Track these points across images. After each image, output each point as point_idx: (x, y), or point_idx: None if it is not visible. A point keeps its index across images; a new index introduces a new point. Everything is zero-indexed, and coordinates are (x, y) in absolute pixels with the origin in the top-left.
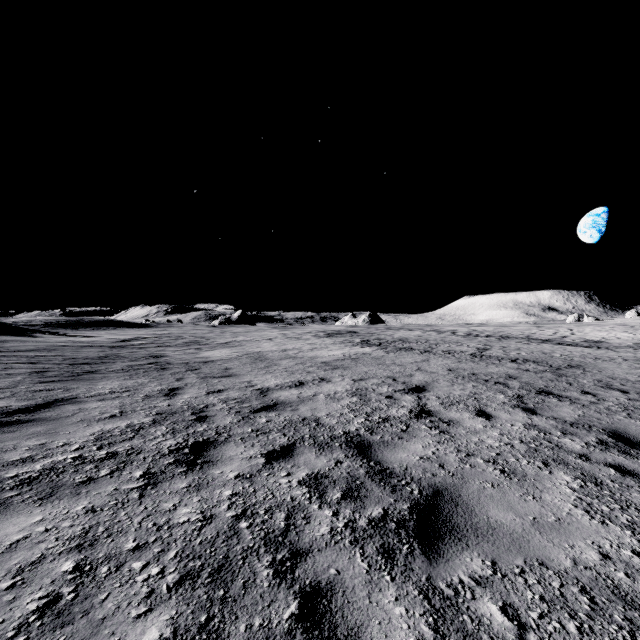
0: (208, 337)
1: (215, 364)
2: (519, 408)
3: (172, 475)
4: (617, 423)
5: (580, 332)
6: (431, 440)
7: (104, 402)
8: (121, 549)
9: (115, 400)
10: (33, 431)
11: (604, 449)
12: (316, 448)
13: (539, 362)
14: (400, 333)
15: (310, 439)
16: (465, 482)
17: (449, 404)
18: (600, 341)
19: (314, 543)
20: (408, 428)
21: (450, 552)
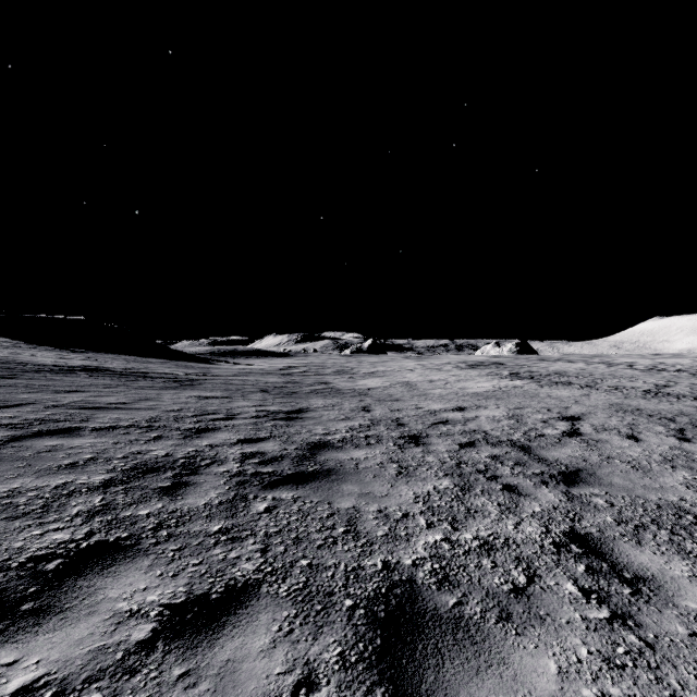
0: (350, 367)
1: (377, 391)
2: (674, 437)
3: (410, 446)
4: None
5: None
6: (579, 448)
7: (329, 411)
8: (412, 465)
9: (334, 411)
10: (312, 422)
11: None
12: (490, 445)
13: None
14: (557, 365)
15: (484, 440)
16: (600, 468)
17: (602, 430)
18: None
19: (503, 475)
20: (560, 441)
21: (581, 487)
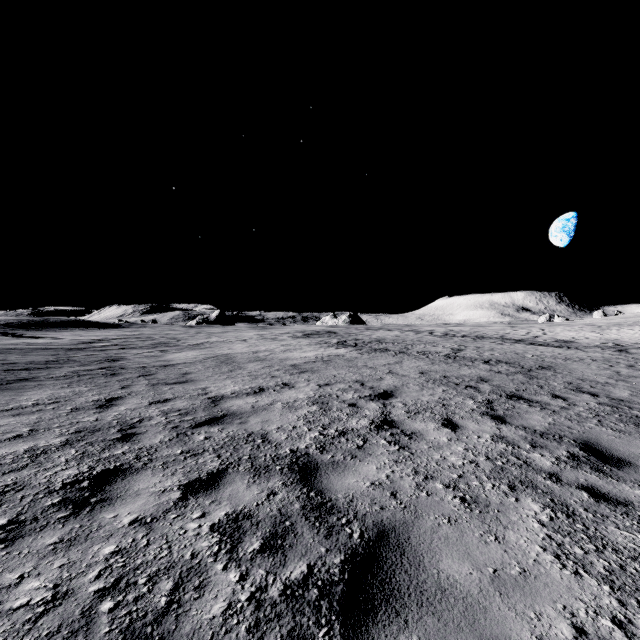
0: (180, 338)
1: (175, 368)
2: (488, 416)
3: (45, 524)
4: (588, 432)
5: (551, 332)
6: (388, 459)
7: (17, 418)
8: None
9: (33, 415)
10: None
11: (576, 466)
12: (251, 474)
13: (511, 363)
14: (378, 333)
15: (248, 461)
16: (418, 517)
17: (415, 412)
18: (570, 341)
19: (195, 634)
20: (365, 443)
21: (381, 637)
